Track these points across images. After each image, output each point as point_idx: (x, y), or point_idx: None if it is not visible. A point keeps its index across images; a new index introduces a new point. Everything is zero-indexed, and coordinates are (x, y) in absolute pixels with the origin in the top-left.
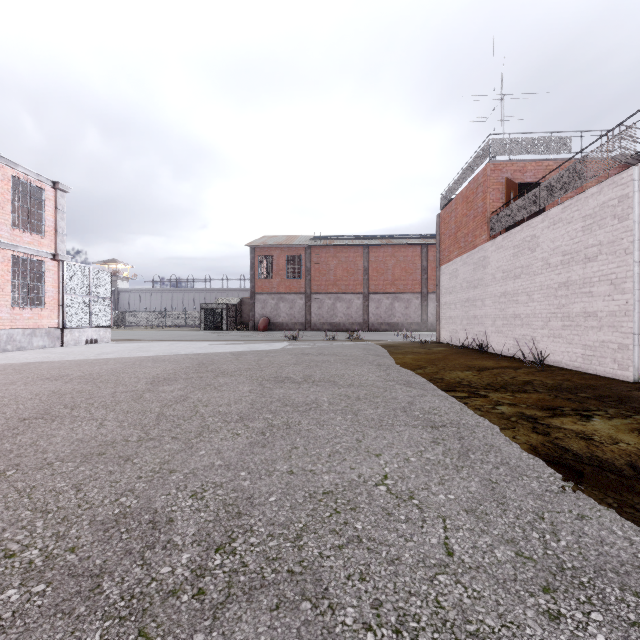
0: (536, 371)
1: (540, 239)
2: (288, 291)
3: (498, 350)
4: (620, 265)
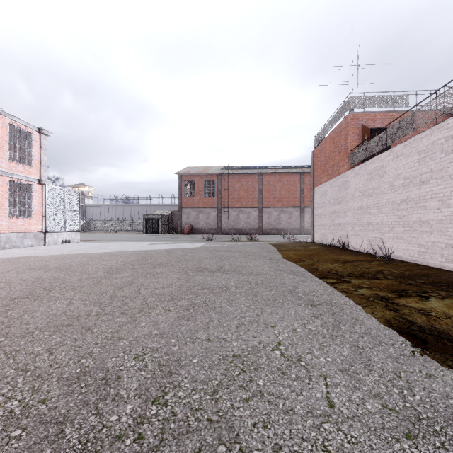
0: (384, 263)
1: (387, 168)
2: (205, 206)
3: (356, 248)
4: (446, 187)
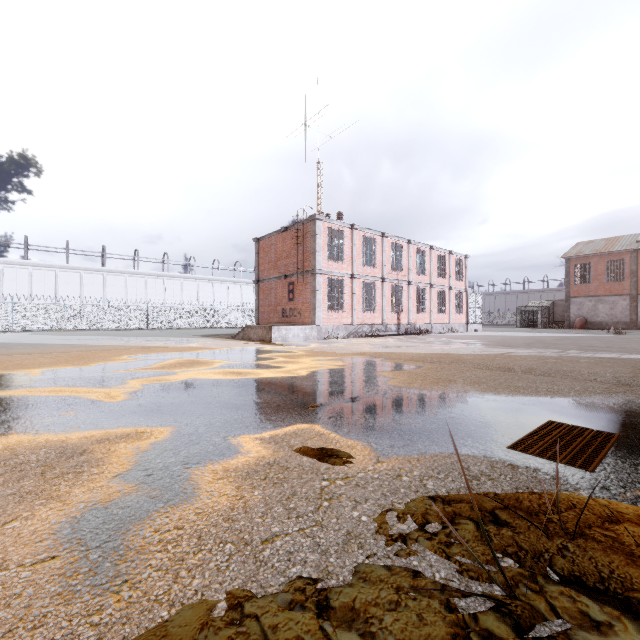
0: None
1: None
2: (607, 293)
3: None
4: None
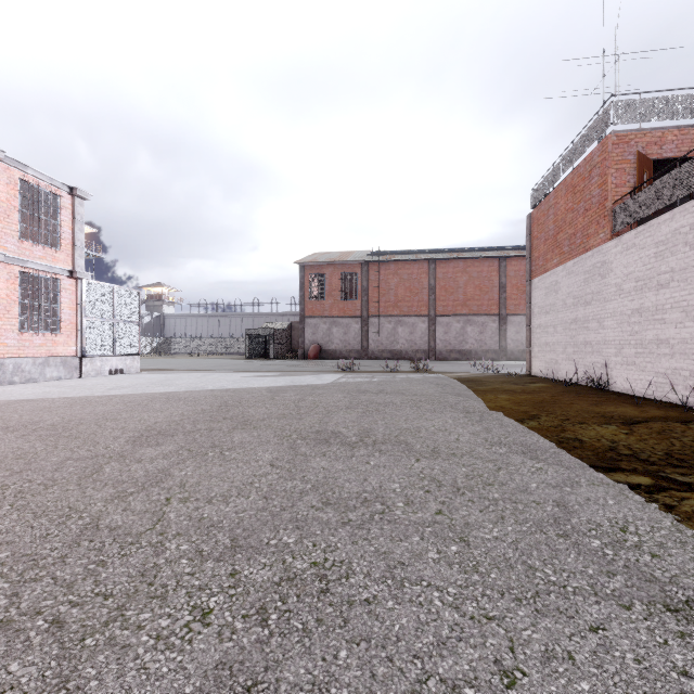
0: None
1: None
2: (342, 314)
3: (627, 389)
4: None
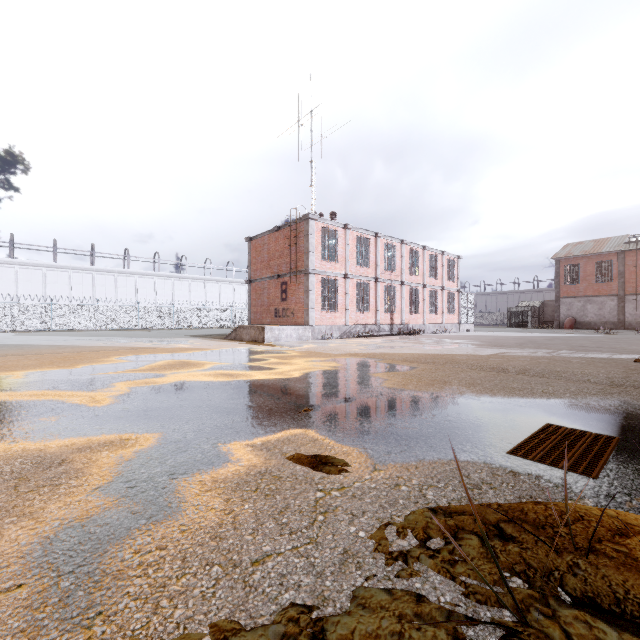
0: None
1: None
2: (596, 294)
3: None
4: None
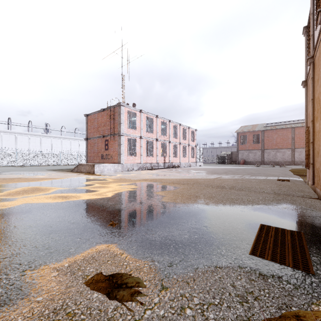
0: None
1: None
2: (253, 149)
3: None
4: None
